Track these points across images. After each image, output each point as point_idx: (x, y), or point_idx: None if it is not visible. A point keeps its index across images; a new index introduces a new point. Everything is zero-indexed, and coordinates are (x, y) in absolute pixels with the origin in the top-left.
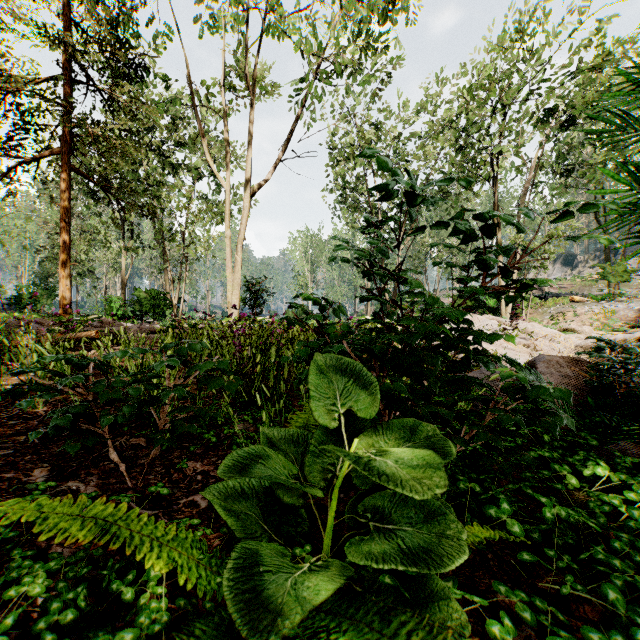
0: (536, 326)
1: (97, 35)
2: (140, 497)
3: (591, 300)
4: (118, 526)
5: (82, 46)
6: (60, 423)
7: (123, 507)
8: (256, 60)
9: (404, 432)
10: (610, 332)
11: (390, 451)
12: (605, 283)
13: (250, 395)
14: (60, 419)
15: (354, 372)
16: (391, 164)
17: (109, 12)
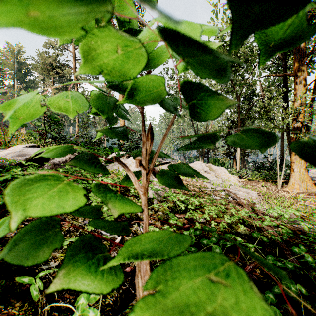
0: None
1: None
2: None
3: None
4: None
5: None
6: None
7: None
8: None
9: None
10: None
11: None
12: None
13: None
14: None
15: None
16: None
17: None
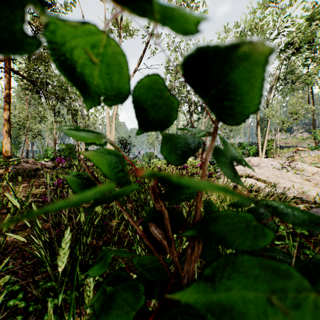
0: (303, 165)
1: None
2: None
3: (307, 149)
4: None
5: None
6: None
7: None
8: None
9: None
10: None
11: None
12: (309, 141)
13: (73, 261)
14: None
15: None
16: None
17: None
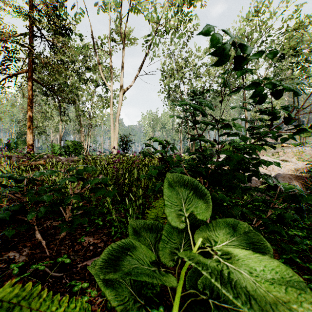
0: (269, 158)
1: (46, 12)
2: (53, 263)
3: (292, 146)
4: (21, 305)
5: (38, 18)
6: (3, 217)
7: (29, 285)
8: (125, 25)
9: (228, 228)
10: (302, 161)
11: (231, 252)
12: (297, 137)
13: (122, 195)
14: (3, 214)
15: (191, 186)
16: (220, 41)
17: (51, 0)
